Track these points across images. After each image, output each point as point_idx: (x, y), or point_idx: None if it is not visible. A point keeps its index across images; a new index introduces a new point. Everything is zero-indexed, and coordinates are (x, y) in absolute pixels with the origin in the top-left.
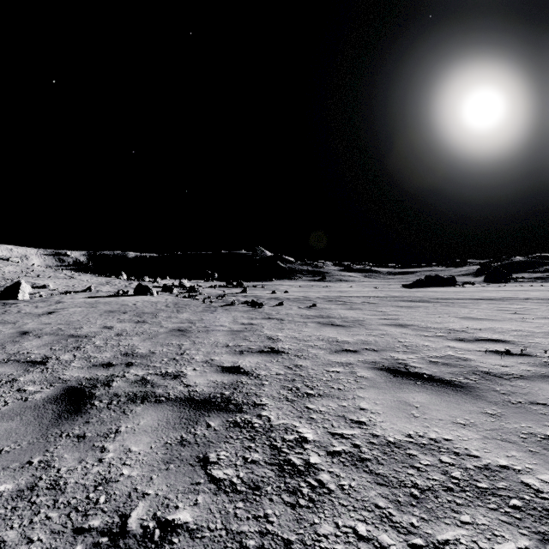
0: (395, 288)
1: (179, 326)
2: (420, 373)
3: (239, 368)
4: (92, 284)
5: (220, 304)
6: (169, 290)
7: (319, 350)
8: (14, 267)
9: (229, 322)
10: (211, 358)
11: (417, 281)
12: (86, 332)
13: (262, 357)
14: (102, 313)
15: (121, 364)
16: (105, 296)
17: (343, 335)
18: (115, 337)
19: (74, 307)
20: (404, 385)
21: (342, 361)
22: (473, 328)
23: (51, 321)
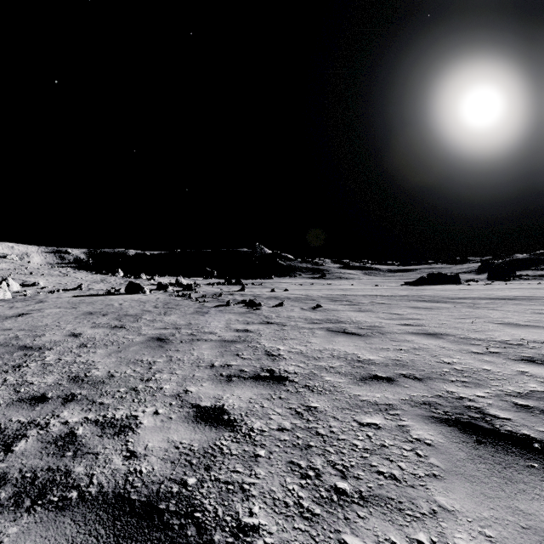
0: (397, 286)
1: (161, 333)
2: (520, 435)
3: (222, 412)
4: (85, 282)
5: (214, 305)
6: (164, 288)
7: (337, 376)
8: (8, 264)
9: (220, 328)
10: (185, 390)
11: (420, 279)
12: (44, 341)
13: (258, 388)
14: (79, 315)
15: (57, 399)
16: (94, 295)
17: (364, 350)
18: (75, 349)
19: (52, 308)
20: (512, 471)
21: (377, 400)
22: (531, 341)
23: (14, 325)
